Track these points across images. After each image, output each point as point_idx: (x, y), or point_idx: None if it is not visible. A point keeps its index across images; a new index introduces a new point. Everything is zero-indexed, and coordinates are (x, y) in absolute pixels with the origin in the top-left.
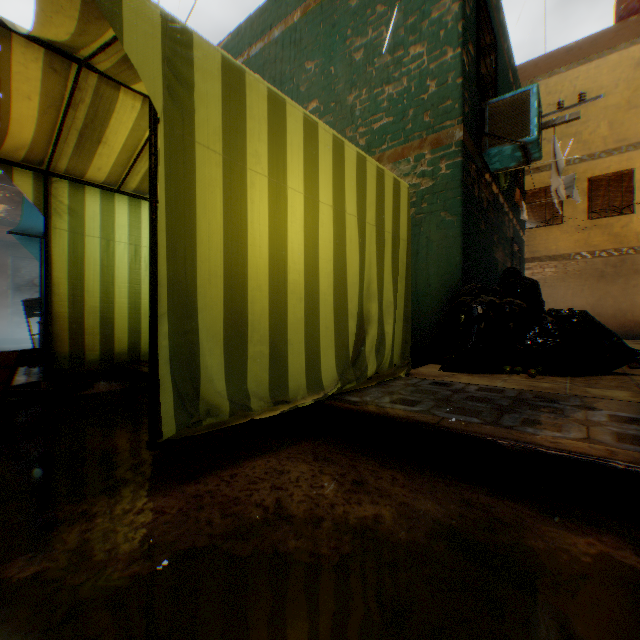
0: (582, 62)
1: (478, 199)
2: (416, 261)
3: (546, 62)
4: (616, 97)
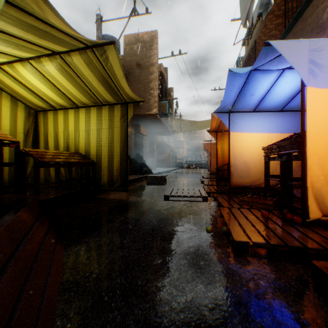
0: None
1: None
2: None
3: None
4: None
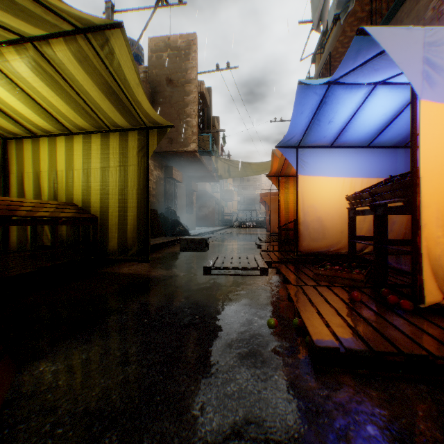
0: None
1: None
2: None
3: None
4: None
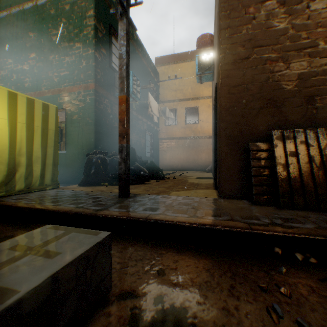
0: (184, 61)
1: (111, 113)
2: (78, 138)
3: (172, 57)
4: (194, 78)
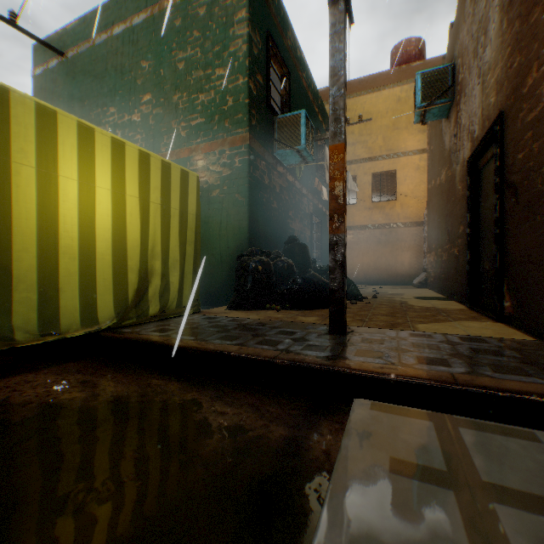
0: (369, 92)
1: (269, 186)
2: (220, 229)
3: (348, 87)
4: (388, 120)
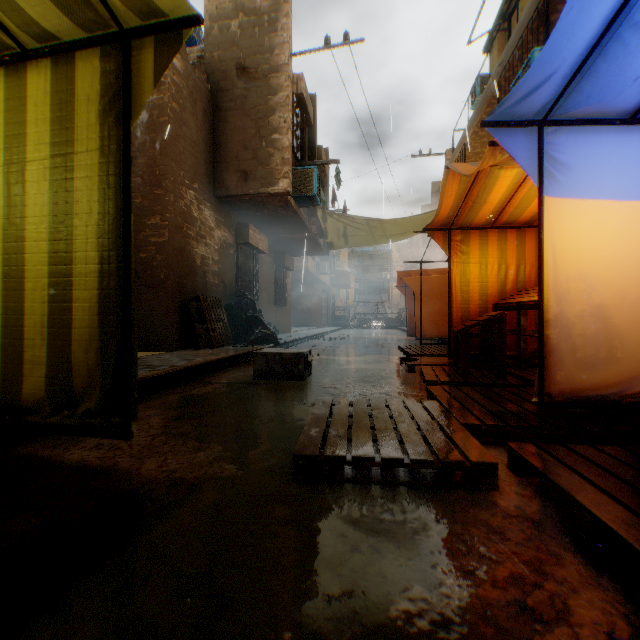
0: None
1: None
2: None
3: None
4: None
